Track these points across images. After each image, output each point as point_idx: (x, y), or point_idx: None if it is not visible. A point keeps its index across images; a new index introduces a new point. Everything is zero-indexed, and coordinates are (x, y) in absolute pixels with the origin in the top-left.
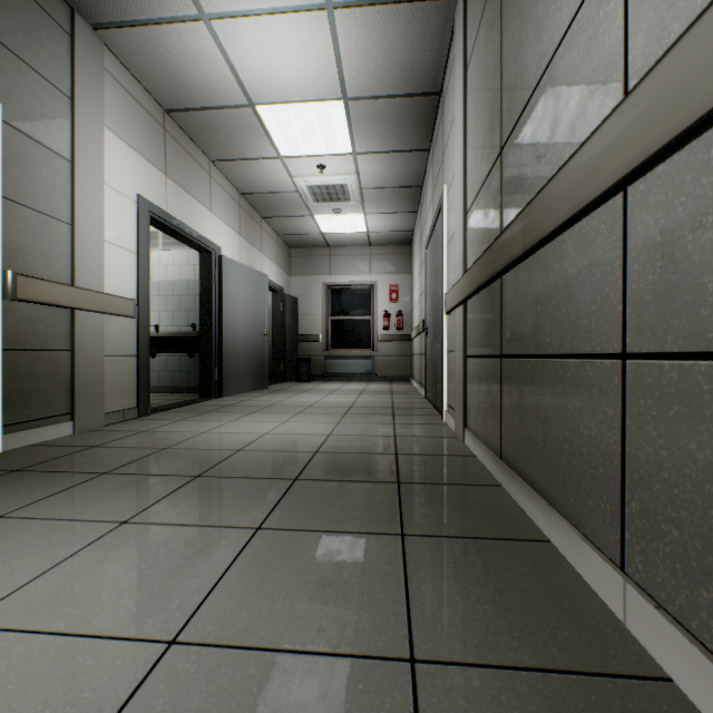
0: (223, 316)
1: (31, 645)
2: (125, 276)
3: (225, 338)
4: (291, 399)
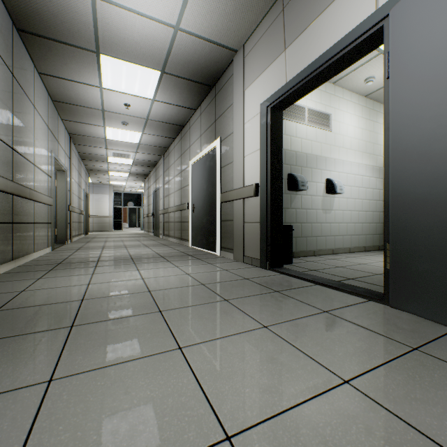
0: (392, 138)
1: (117, 252)
2: (255, 170)
3: (400, 181)
4: (274, 344)
